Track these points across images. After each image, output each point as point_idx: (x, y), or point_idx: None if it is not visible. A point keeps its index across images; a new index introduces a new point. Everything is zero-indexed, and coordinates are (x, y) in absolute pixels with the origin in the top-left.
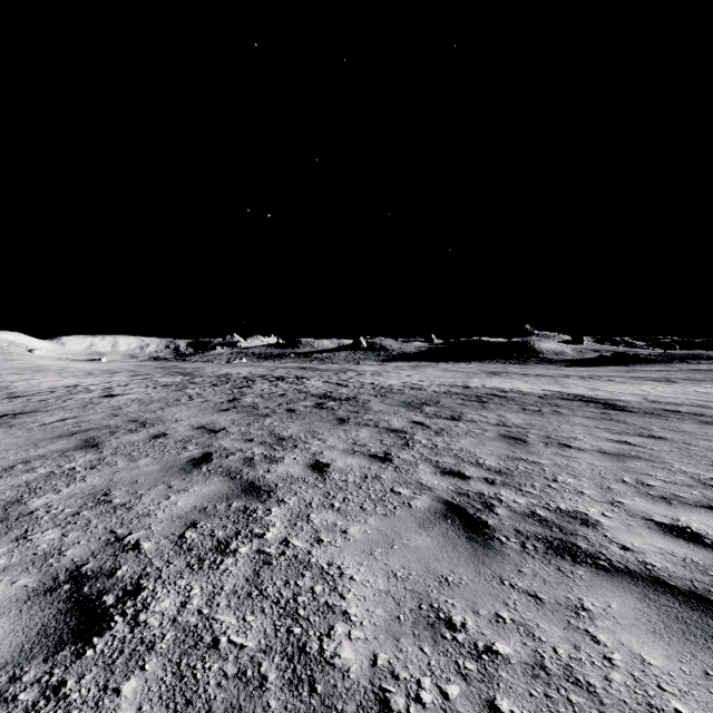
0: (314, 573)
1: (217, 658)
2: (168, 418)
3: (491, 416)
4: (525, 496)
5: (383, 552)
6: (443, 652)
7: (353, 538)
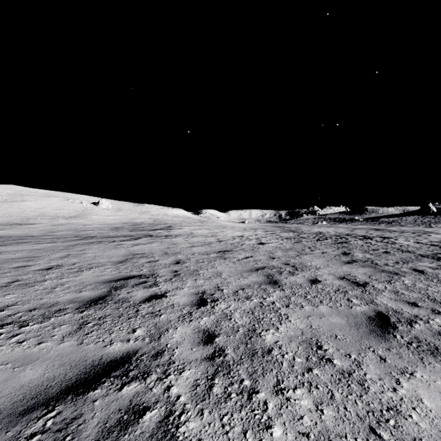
0: None
1: None
2: (308, 264)
3: None
4: None
5: None
6: None
7: None
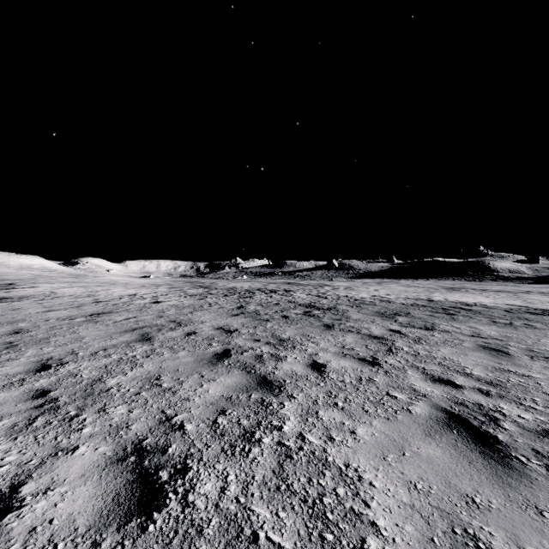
0: (333, 473)
1: None
2: (196, 320)
3: (463, 327)
4: (529, 411)
5: (396, 458)
6: None
7: (363, 440)
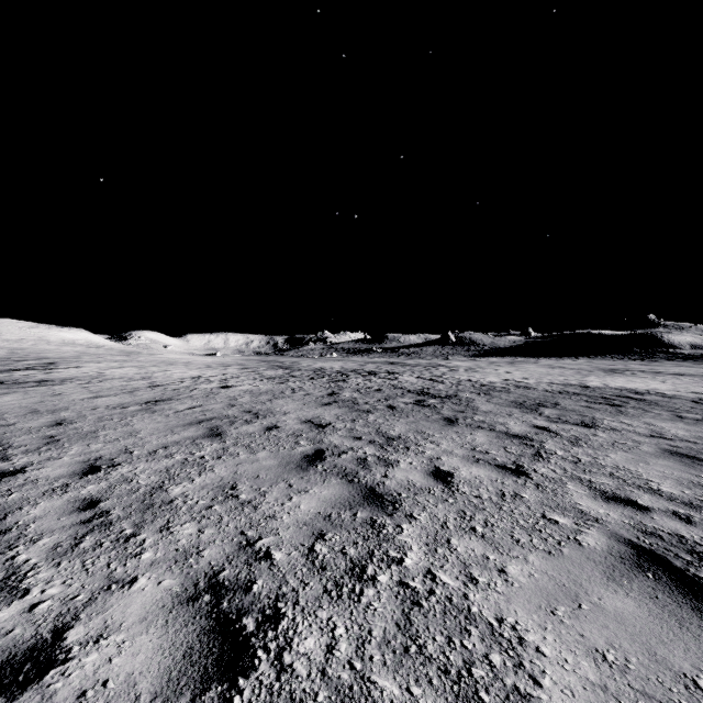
0: (482, 630)
1: None
2: (277, 410)
3: (637, 423)
4: None
5: (569, 612)
6: None
7: (518, 583)
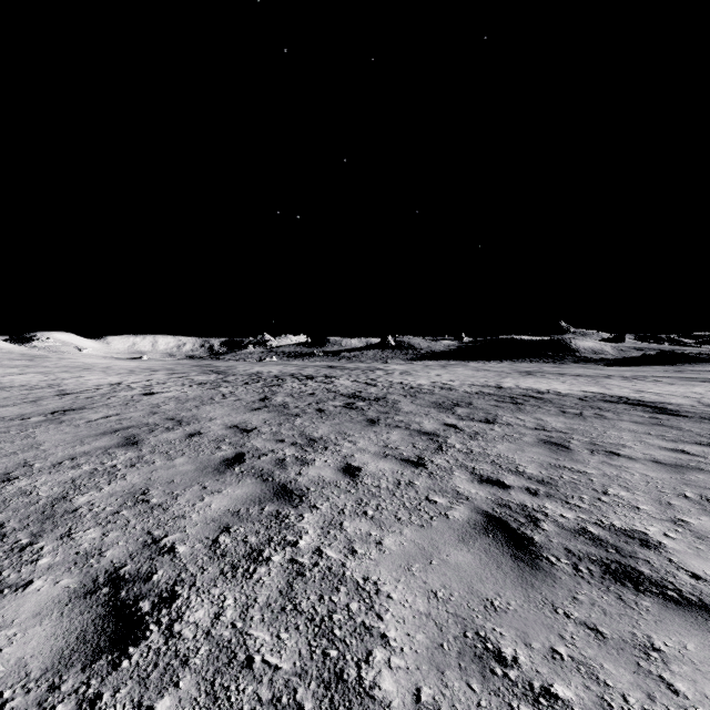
0: (349, 588)
1: (251, 680)
2: (203, 416)
3: (528, 419)
4: (573, 510)
5: (421, 567)
6: (494, 691)
7: (389, 551)
